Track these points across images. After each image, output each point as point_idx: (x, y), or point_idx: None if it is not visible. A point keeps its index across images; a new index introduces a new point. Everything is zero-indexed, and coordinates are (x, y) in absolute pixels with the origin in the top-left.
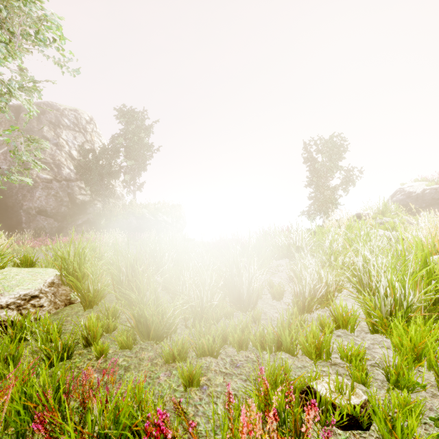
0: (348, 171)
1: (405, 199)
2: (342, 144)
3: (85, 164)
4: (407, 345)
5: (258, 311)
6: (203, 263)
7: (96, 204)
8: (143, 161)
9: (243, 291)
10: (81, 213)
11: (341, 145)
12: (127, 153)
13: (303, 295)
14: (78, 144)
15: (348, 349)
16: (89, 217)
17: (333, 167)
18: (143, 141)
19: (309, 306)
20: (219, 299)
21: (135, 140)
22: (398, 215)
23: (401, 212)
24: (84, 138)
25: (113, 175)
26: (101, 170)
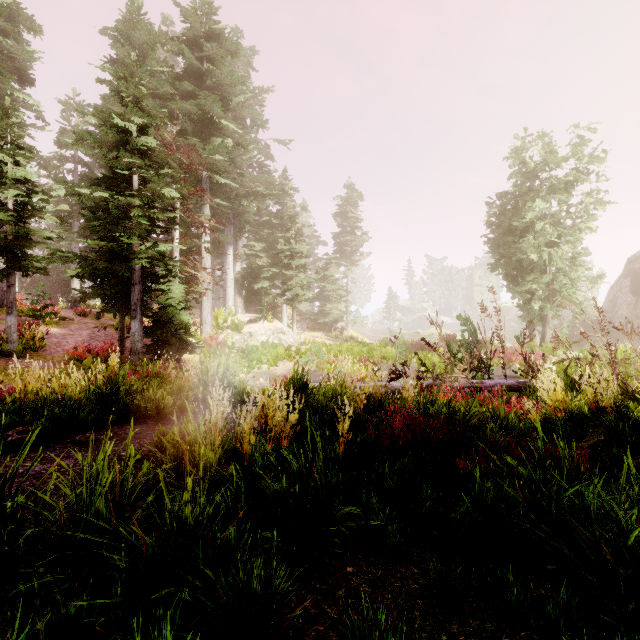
0: None
1: None
2: None
3: None
4: None
5: None
6: None
7: None
8: None
9: None
10: None
11: None
12: None
13: None
14: None
15: None
16: None
17: None
18: None
19: None
20: None
21: None
22: None
23: None
24: None
25: None
26: None
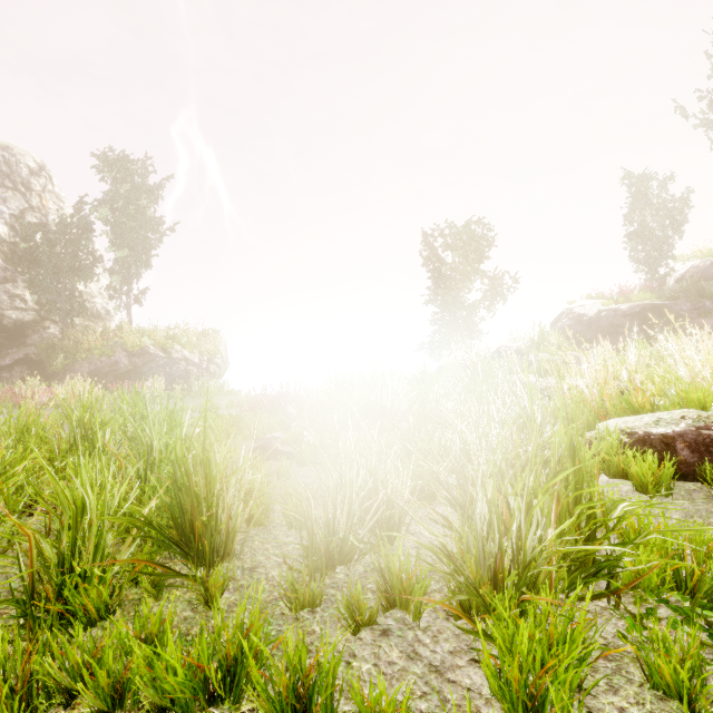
0: (492, 279)
1: (573, 325)
2: (484, 236)
3: (26, 252)
4: (513, 677)
5: (219, 574)
6: (158, 450)
7: (47, 328)
8: (145, 251)
9: (213, 520)
10: (12, 345)
11: (483, 238)
12: (115, 236)
13: (326, 529)
14: (11, 212)
15: (371, 701)
16: (29, 351)
17: (470, 272)
18: (147, 215)
19: (343, 551)
20: (162, 538)
21: (130, 211)
22: (562, 350)
23: (566, 346)
24: (26, 202)
25: (83, 273)
26: (59, 264)
